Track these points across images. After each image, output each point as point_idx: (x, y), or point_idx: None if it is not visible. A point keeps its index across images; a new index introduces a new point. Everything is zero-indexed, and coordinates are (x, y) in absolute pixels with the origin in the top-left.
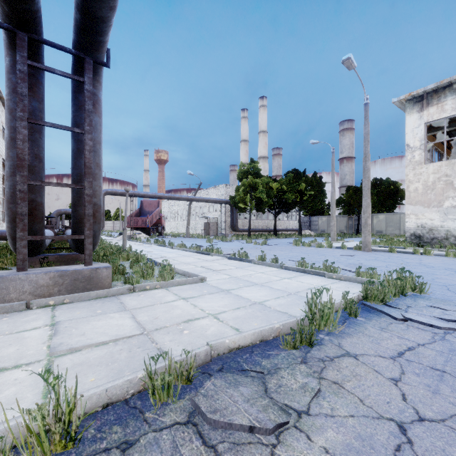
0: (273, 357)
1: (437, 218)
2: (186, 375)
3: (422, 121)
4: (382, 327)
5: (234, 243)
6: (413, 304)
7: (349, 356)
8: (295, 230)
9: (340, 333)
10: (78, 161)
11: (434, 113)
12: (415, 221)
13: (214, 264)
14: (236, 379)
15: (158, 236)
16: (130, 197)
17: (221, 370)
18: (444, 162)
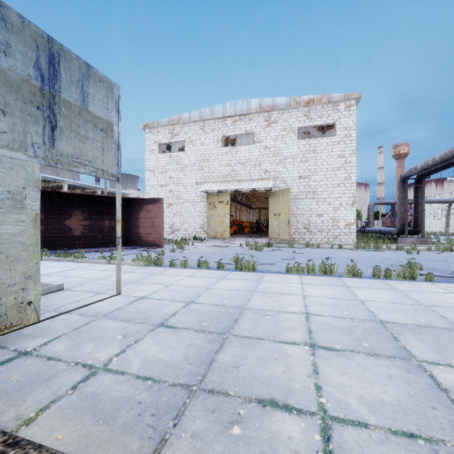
0: None
1: None
2: None
3: None
4: None
5: None
6: None
7: None
8: None
9: None
10: (417, 207)
11: None
12: None
13: None
14: None
15: None
16: (391, 204)
17: None
18: None
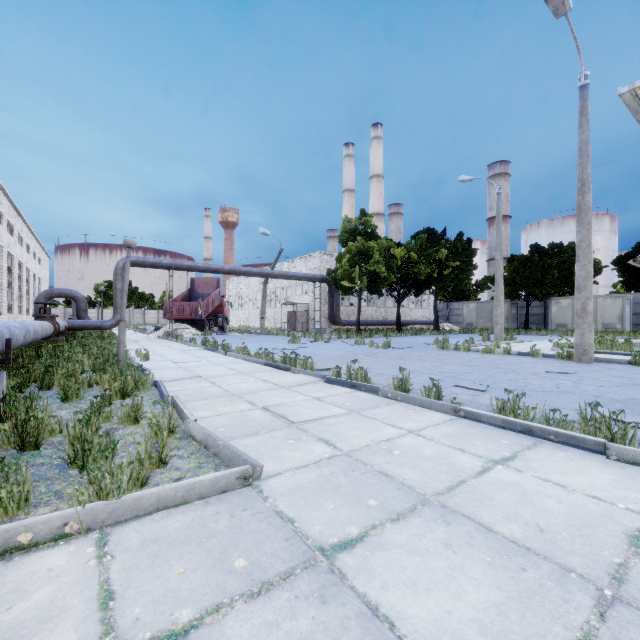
0: None
1: None
2: None
3: None
4: None
5: (334, 344)
6: None
7: None
8: (427, 323)
9: None
10: None
11: None
12: None
13: (296, 399)
14: None
15: (218, 332)
16: (169, 269)
17: None
18: None
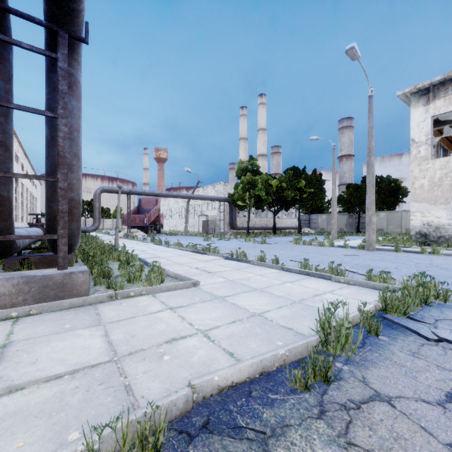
0: (278, 405)
1: (444, 216)
2: (152, 441)
3: (428, 115)
4: (413, 351)
5: (232, 241)
6: (441, 317)
7: (381, 401)
8: (294, 228)
9: (361, 361)
10: (52, 150)
11: (441, 106)
12: (420, 219)
13: (210, 265)
14: (225, 447)
15: (156, 234)
16: (127, 194)
17: (206, 426)
18: (451, 157)
